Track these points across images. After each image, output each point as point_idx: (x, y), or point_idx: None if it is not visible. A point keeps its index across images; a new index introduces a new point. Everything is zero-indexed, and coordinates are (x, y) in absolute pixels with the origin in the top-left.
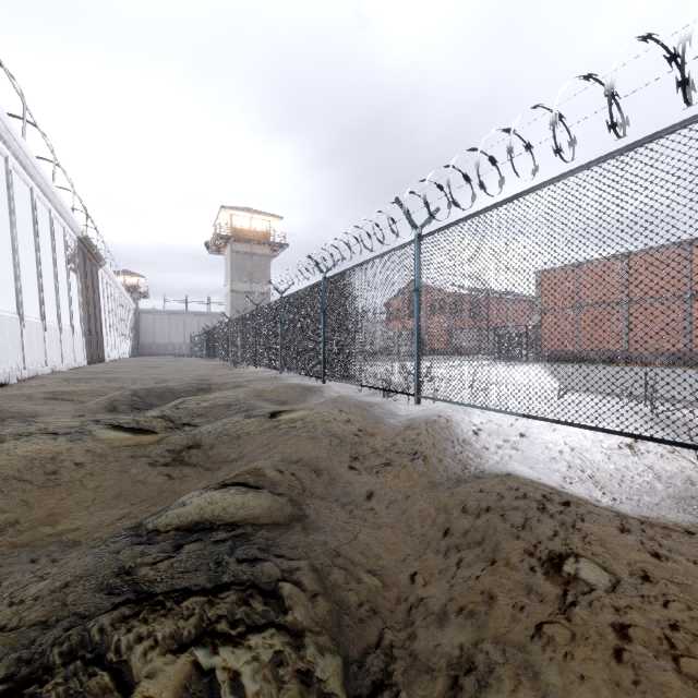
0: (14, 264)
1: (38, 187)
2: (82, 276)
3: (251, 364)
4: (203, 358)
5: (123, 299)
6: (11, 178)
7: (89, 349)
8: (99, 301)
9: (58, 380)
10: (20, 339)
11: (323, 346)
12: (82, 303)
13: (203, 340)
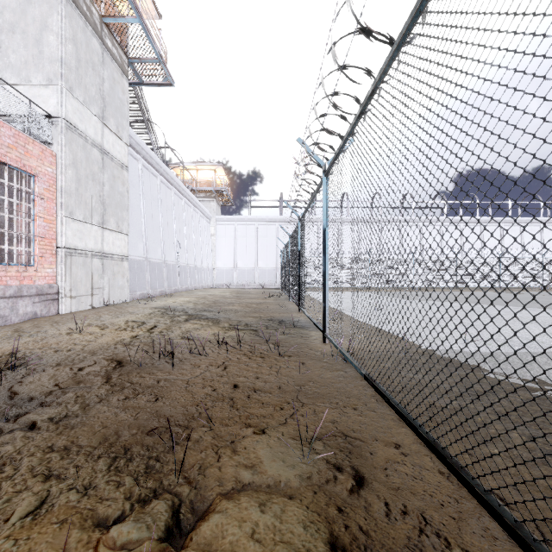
0: None
1: None
2: None
3: None
4: None
5: None
6: None
7: None
8: None
9: None
10: None
11: None
12: None
13: None
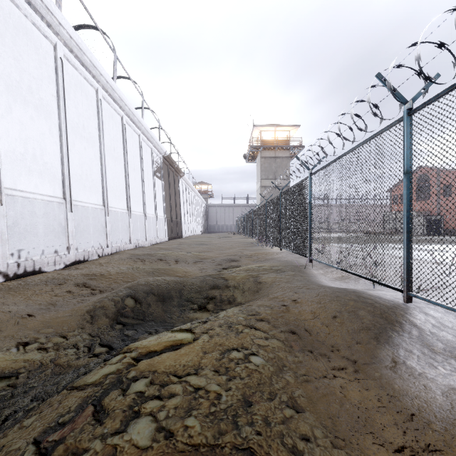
0: (101, 168)
1: (128, 116)
2: (166, 182)
3: (275, 245)
4: (242, 235)
5: (198, 198)
6: (101, 105)
7: (170, 230)
8: (179, 199)
9: (126, 256)
10: (104, 225)
11: (405, 234)
12: (165, 200)
13: (242, 223)
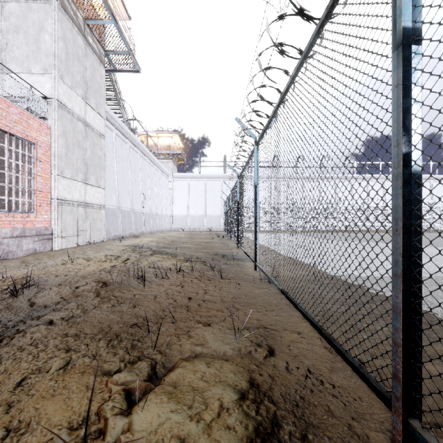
0: None
1: None
2: None
3: None
4: None
5: None
6: None
7: None
8: None
9: None
10: None
11: None
12: None
13: None
